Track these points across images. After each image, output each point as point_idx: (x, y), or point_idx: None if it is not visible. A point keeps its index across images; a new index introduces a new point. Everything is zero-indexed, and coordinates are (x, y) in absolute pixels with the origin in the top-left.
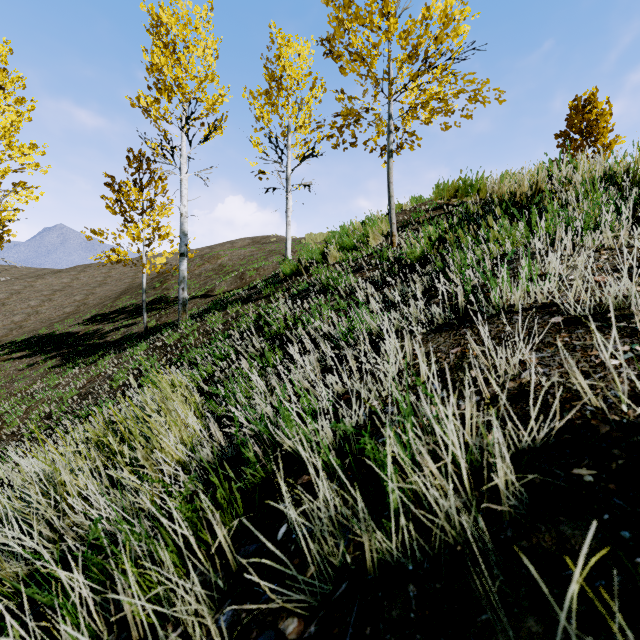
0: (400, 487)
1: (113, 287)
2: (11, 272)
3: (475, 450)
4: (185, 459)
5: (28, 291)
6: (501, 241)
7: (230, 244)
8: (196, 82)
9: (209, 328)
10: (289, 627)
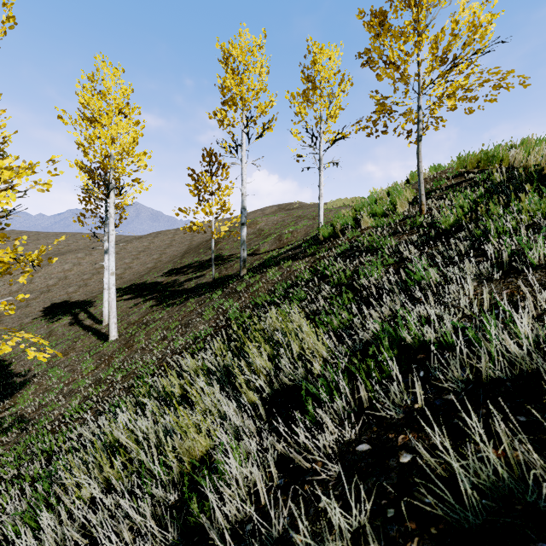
0: (488, 354)
1: (177, 248)
2: None
3: (533, 335)
4: (333, 349)
5: (123, 252)
6: (531, 213)
7: (261, 211)
8: (253, 94)
9: (269, 279)
10: (449, 397)
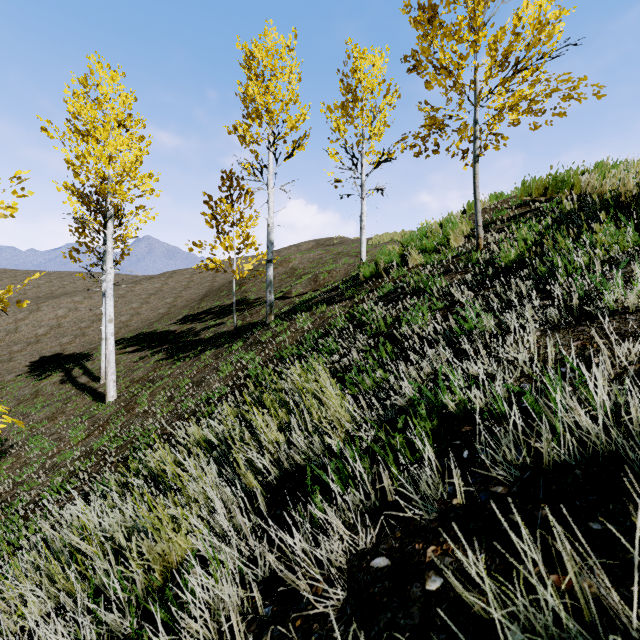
0: (552, 428)
1: (196, 290)
2: (115, 279)
3: (611, 403)
4: (358, 418)
5: (130, 295)
6: (607, 246)
7: (296, 247)
8: (282, 105)
9: (298, 327)
10: (498, 490)
